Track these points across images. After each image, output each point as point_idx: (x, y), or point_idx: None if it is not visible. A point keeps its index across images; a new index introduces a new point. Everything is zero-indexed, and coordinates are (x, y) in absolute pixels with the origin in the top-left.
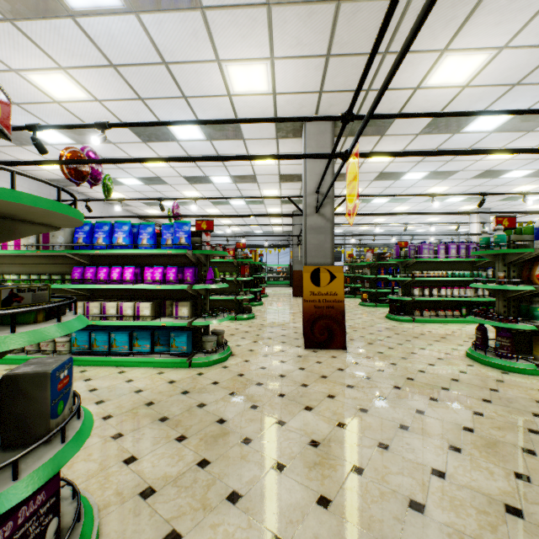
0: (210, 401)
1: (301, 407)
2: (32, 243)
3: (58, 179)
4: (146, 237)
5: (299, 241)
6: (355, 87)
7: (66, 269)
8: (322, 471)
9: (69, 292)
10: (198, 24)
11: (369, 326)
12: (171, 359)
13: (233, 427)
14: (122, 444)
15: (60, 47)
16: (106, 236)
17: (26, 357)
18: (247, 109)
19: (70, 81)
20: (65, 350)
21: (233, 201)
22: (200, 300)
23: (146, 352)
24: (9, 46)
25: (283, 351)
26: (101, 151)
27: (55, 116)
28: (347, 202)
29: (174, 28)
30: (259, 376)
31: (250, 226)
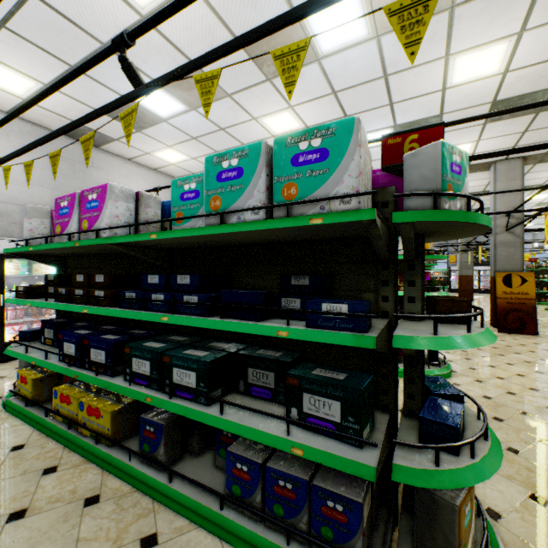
0: None
1: (511, 352)
2: None
3: None
4: None
5: (468, 247)
6: (547, 139)
7: None
8: (535, 367)
9: None
10: None
11: None
12: None
13: (472, 353)
14: None
15: None
16: None
17: None
18: None
19: None
20: None
21: None
22: None
23: None
24: None
25: None
26: None
27: None
28: (545, 236)
29: None
30: None
31: None
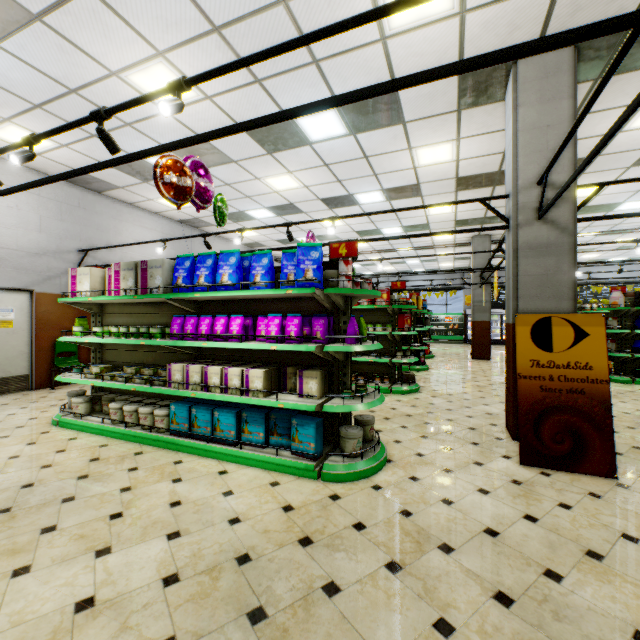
0: (349, 579)
1: None
2: (130, 287)
3: (189, 220)
4: (259, 272)
5: (482, 278)
6: None
7: (171, 319)
8: None
9: (174, 349)
10: None
11: (639, 424)
12: (291, 460)
13: None
14: None
15: (150, 16)
16: (209, 273)
17: (124, 431)
18: (411, 60)
19: (172, 73)
20: (162, 428)
21: (386, 229)
22: (337, 368)
23: (258, 444)
24: (100, 35)
25: (479, 465)
26: (224, 175)
27: (168, 134)
28: None
29: None
30: (442, 522)
31: (408, 264)
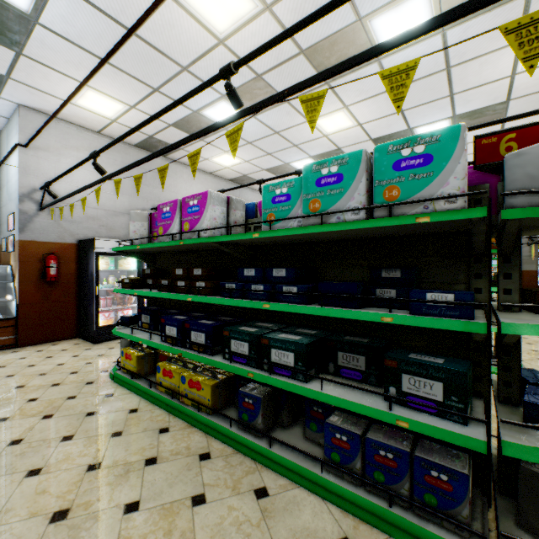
0: None
1: None
2: None
3: None
4: None
5: (530, 240)
6: None
7: None
8: None
9: None
10: (496, 126)
11: None
12: None
13: None
14: None
15: None
16: None
17: None
18: None
19: None
20: None
21: None
22: None
23: None
24: None
25: None
26: None
27: None
28: None
29: (477, 131)
30: None
31: None
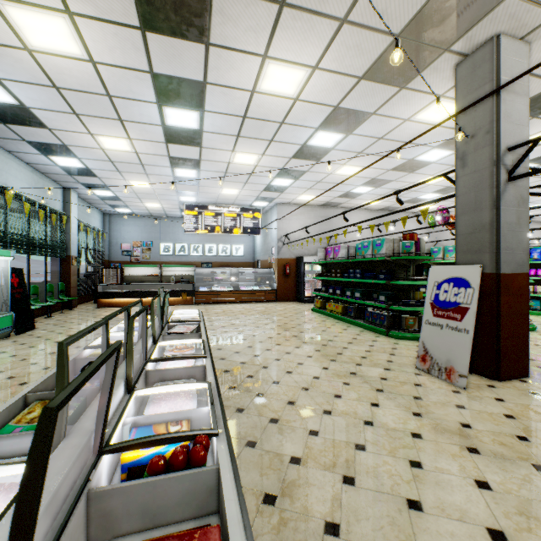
0: None
1: None
2: None
3: None
4: None
5: None
6: None
7: None
8: None
9: None
10: None
11: None
12: None
13: None
14: (540, 325)
15: None
16: None
17: None
18: None
19: None
20: None
21: None
22: None
23: None
24: None
25: None
26: None
27: None
28: None
29: None
30: None
31: None
